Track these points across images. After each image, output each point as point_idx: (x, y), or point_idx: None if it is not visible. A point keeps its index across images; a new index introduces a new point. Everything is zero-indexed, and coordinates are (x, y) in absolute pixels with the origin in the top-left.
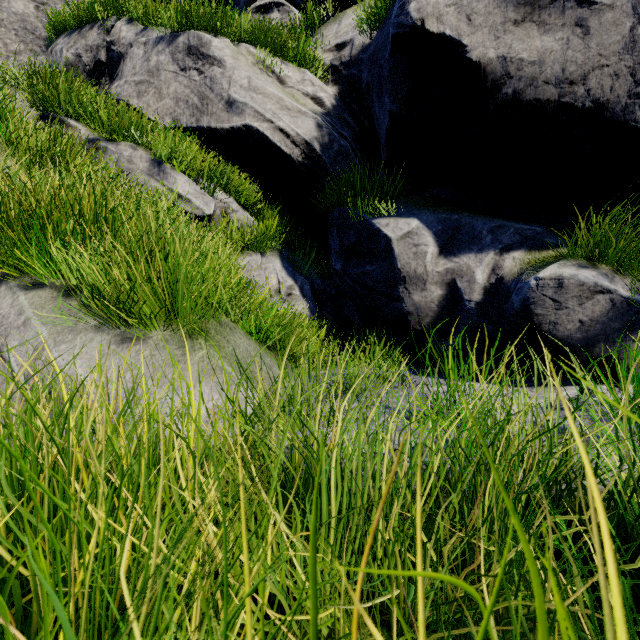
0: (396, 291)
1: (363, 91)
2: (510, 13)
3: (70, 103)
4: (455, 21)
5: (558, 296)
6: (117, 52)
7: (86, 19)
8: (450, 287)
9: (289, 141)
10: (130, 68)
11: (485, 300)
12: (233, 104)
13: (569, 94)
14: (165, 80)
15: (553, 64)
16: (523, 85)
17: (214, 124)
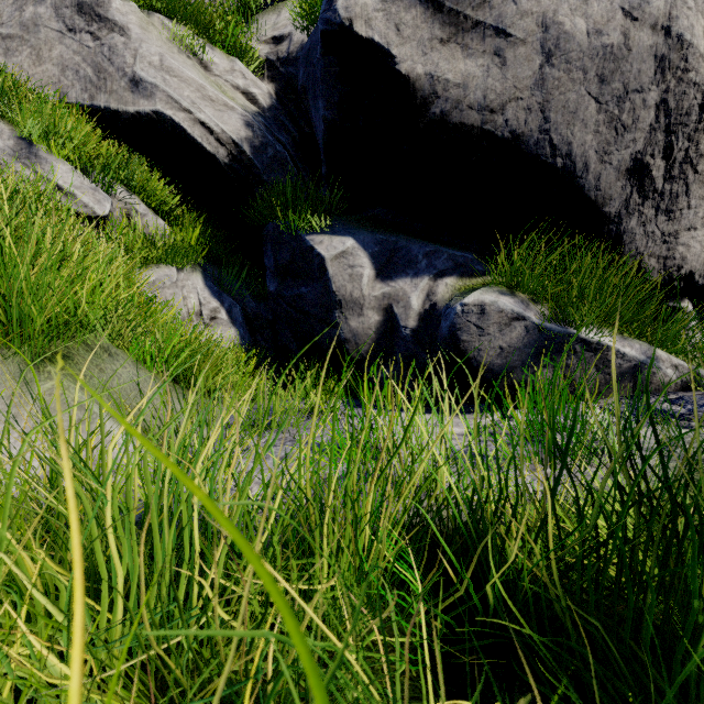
0: (332, 316)
1: (300, 93)
2: (437, 30)
3: None
4: (384, 28)
5: (481, 322)
6: None
7: None
8: (387, 313)
9: (213, 138)
10: None
11: (420, 327)
12: (139, 83)
13: (490, 122)
14: (46, 39)
15: (476, 90)
16: (450, 107)
17: (114, 105)
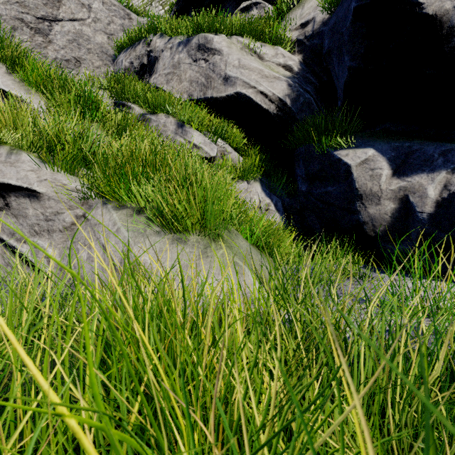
0: (353, 206)
1: (324, 55)
2: None
3: (130, 93)
4: None
5: None
6: (154, 57)
7: (135, 39)
8: (402, 201)
9: (267, 100)
10: (162, 65)
11: (437, 212)
12: (228, 79)
13: None
14: (183, 70)
15: None
16: None
17: (215, 94)
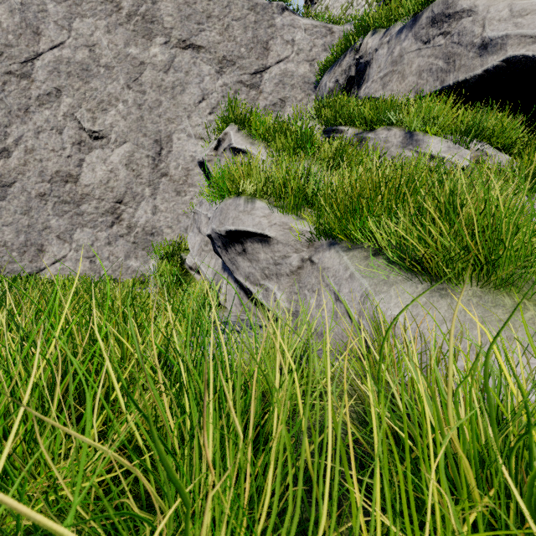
0: None
1: None
2: None
3: (341, 115)
4: None
5: None
6: (364, 63)
7: (341, 52)
8: None
9: None
10: (375, 69)
11: None
12: (488, 44)
13: None
14: (407, 62)
15: None
16: None
17: (462, 77)
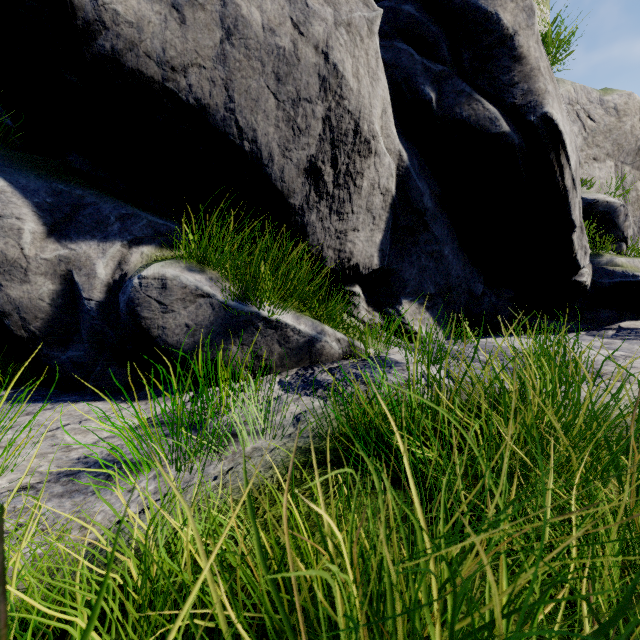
0: None
1: None
2: None
3: None
4: None
5: (164, 298)
6: None
7: None
8: (67, 281)
9: None
10: None
11: (108, 299)
12: None
13: (173, 81)
14: None
15: (153, 37)
16: (123, 46)
17: None
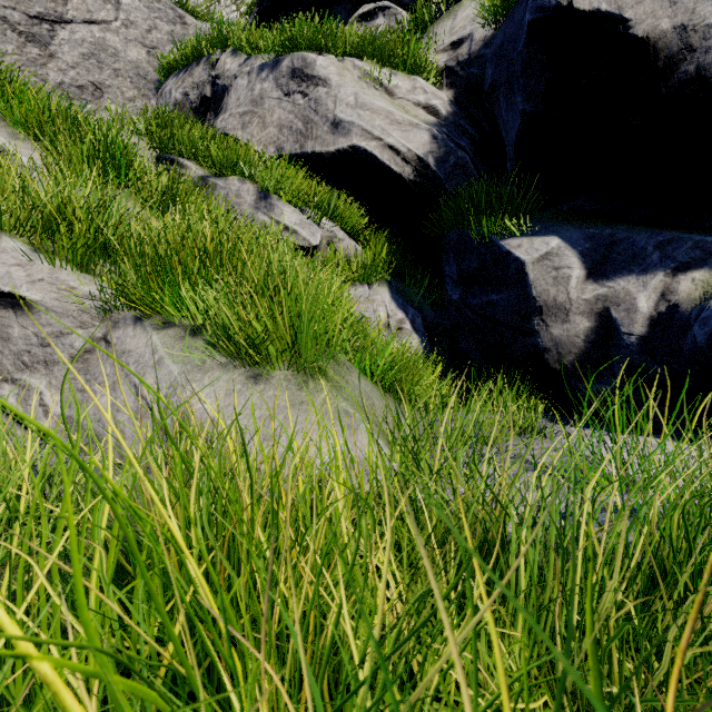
0: (529, 324)
1: (486, 92)
2: None
3: (182, 143)
4: None
5: None
6: (222, 86)
7: (193, 57)
8: (601, 318)
9: (399, 158)
10: (234, 100)
11: (651, 333)
12: (339, 125)
13: None
14: (269, 108)
15: None
16: (711, 58)
17: (319, 148)
